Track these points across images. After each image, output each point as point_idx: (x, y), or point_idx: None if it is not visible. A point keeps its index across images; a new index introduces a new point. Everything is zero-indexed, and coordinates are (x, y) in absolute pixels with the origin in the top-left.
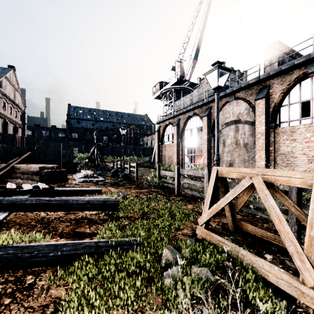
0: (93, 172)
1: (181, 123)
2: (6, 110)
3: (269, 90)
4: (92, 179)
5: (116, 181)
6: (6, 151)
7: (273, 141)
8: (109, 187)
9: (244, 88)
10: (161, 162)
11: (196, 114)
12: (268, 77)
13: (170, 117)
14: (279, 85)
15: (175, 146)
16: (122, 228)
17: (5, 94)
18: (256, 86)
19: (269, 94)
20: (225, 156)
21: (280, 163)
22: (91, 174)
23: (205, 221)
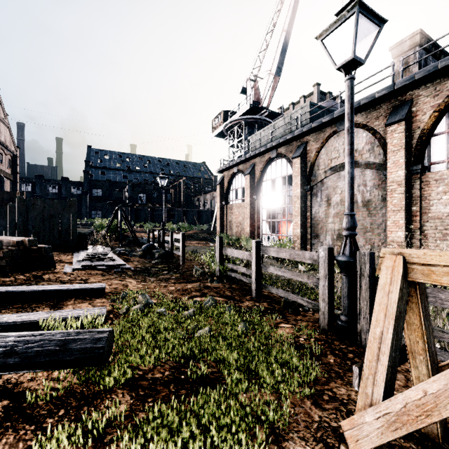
0: (106, 251)
1: (257, 170)
2: None
3: (411, 108)
4: (101, 264)
5: (146, 265)
6: None
7: (418, 195)
8: (129, 278)
9: (365, 106)
10: (225, 231)
11: (281, 155)
12: (410, 85)
13: (239, 162)
14: (431, 98)
15: (248, 207)
16: (98, 446)
17: None
18: (386, 103)
19: (410, 115)
20: (330, 222)
21: (431, 233)
22: (102, 253)
23: (376, 445)
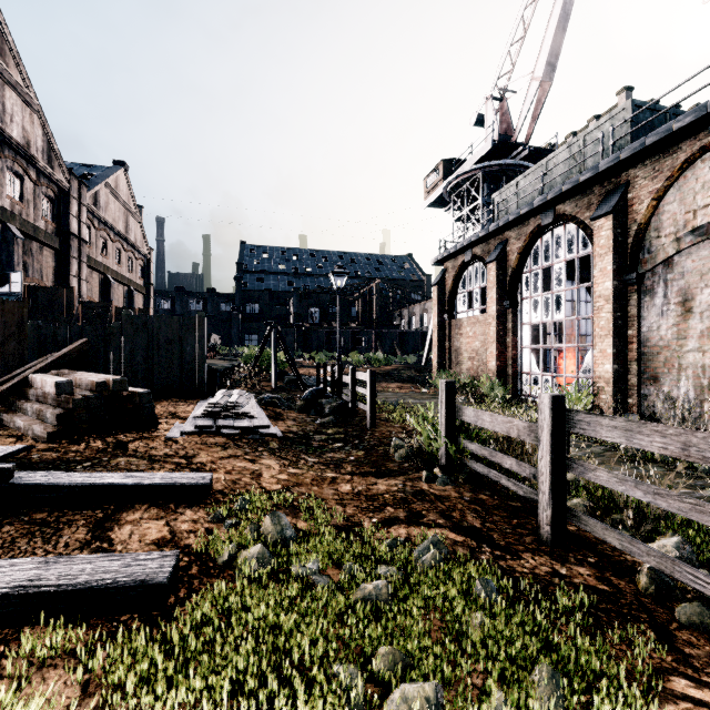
0: (241, 399)
1: (512, 252)
2: (109, 256)
3: None
4: (228, 424)
5: (306, 427)
6: (43, 338)
7: None
8: (268, 456)
9: None
10: (449, 367)
11: (565, 217)
12: None
13: (474, 241)
14: None
15: (493, 323)
16: None
17: (105, 221)
18: None
19: None
20: (691, 349)
21: None
22: (232, 405)
23: None
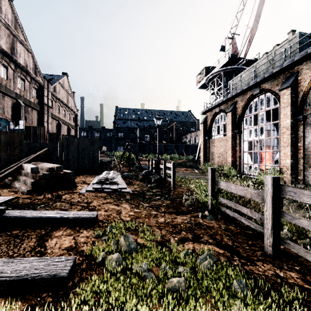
0: (114, 175)
1: (239, 107)
2: (60, 113)
3: None
4: (107, 187)
5: (143, 188)
6: (30, 148)
7: None
8: (125, 203)
9: None
10: (208, 161)
11: (265, 90)
12: None
13: (220, 102)
14: None
15: (229, 140)
16: None
17: (59, 98)
18: None
19: None
20: None
21: None
22: (109, 178)
23: None
